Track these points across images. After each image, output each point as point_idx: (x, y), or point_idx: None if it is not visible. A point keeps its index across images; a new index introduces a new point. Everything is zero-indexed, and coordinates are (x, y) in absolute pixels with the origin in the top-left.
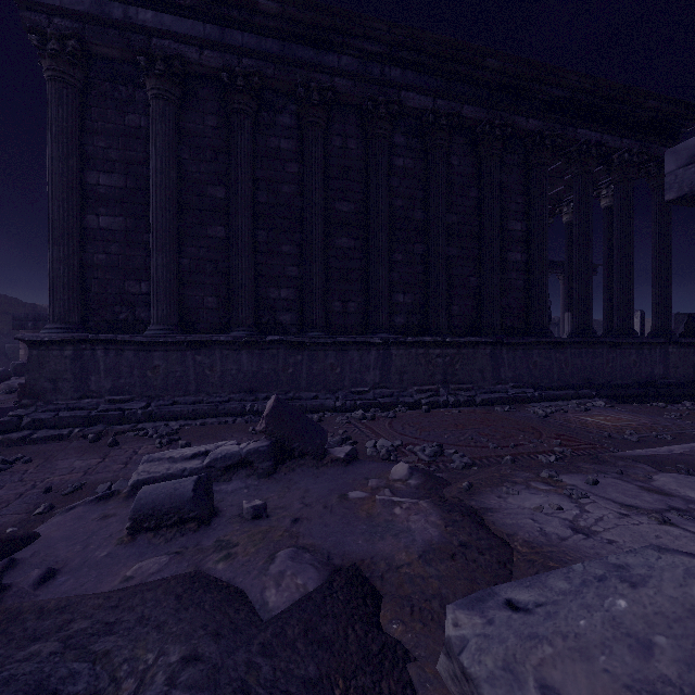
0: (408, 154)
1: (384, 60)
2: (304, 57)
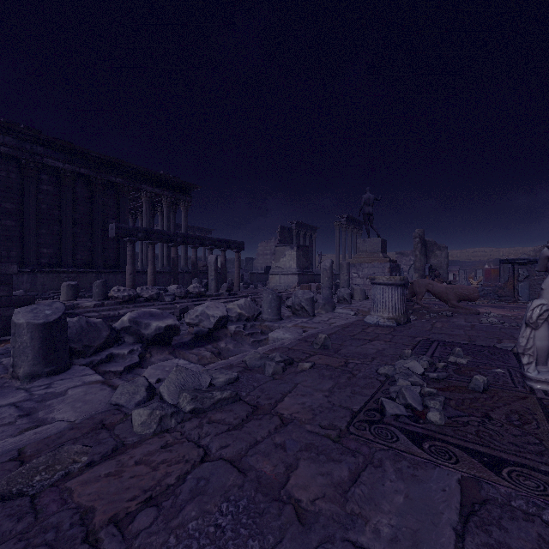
0: (50, 184)
1: (33, 143)
2: None
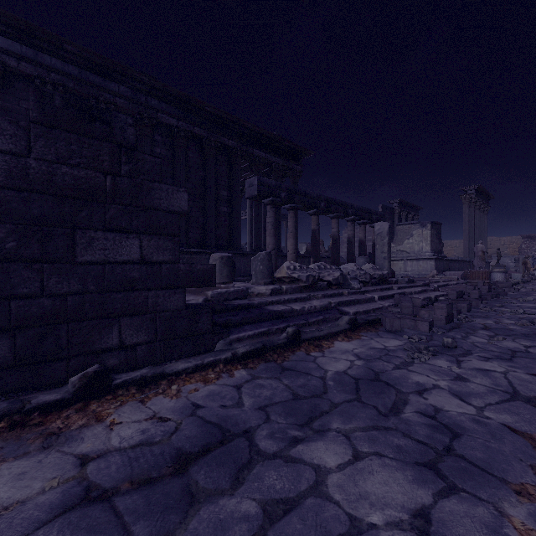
0: (163, 147)
1: (148, 94)
2: (95, 81)
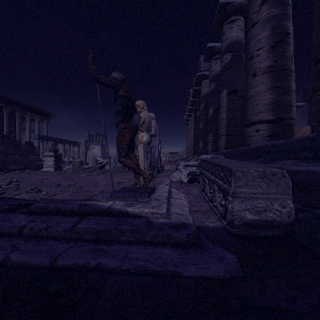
0: None
1: None
2: None
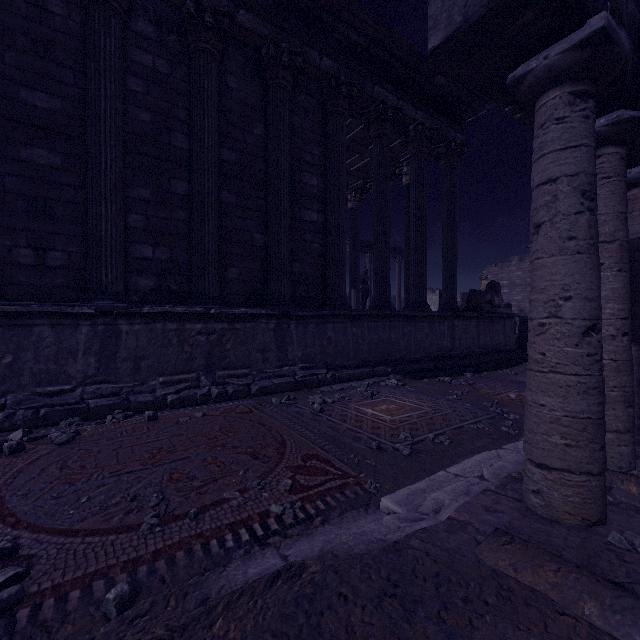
0: (162, 53)
1: None
2: None
